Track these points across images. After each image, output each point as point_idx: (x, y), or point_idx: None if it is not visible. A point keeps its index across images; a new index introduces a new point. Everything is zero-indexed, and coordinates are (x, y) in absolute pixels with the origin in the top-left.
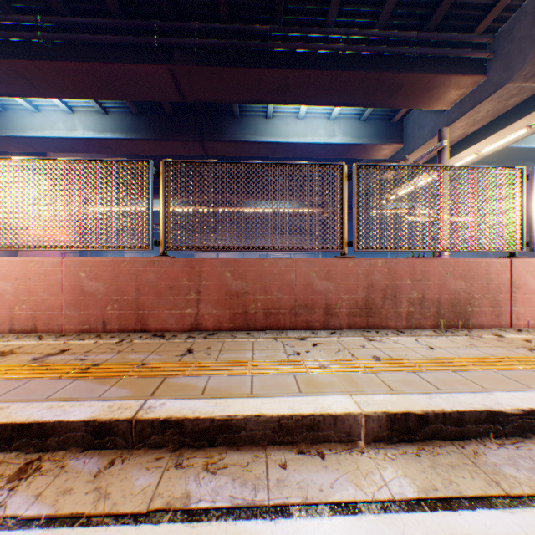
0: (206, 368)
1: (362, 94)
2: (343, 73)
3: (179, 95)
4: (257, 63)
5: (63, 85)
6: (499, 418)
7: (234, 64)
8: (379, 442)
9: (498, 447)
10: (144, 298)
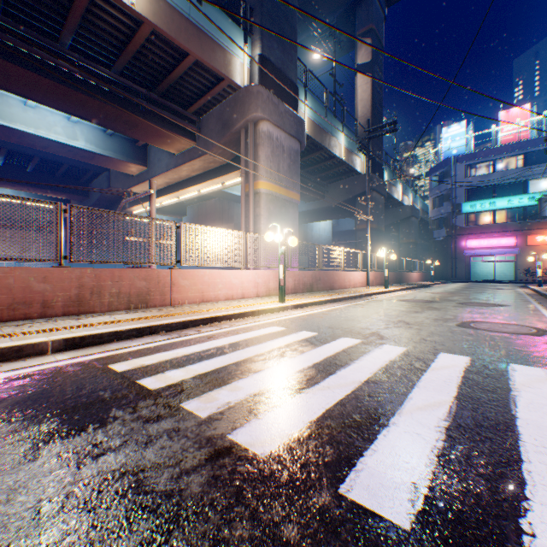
0: None
1: (103, 117)
2: (81, 94)
3: None
4: None
5: None
6: (120, 333)
7: None
8: (61, 351)
9: (117, 343)
10: None
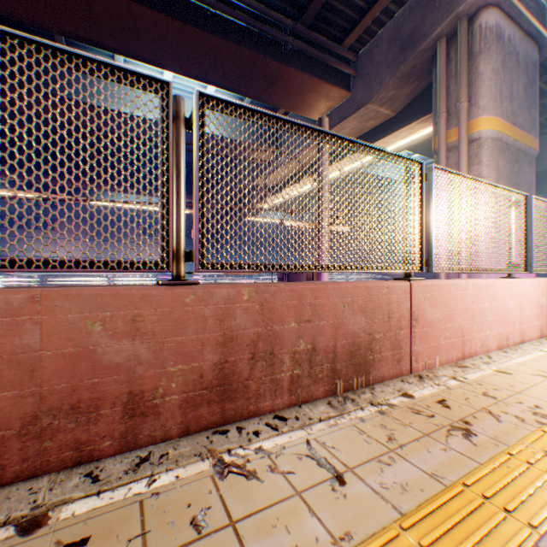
0: None
1: (236, 75)
2: (213, 37)
3: None
4: None
5: None
6: None
7: None
8: None
9: None
10: None
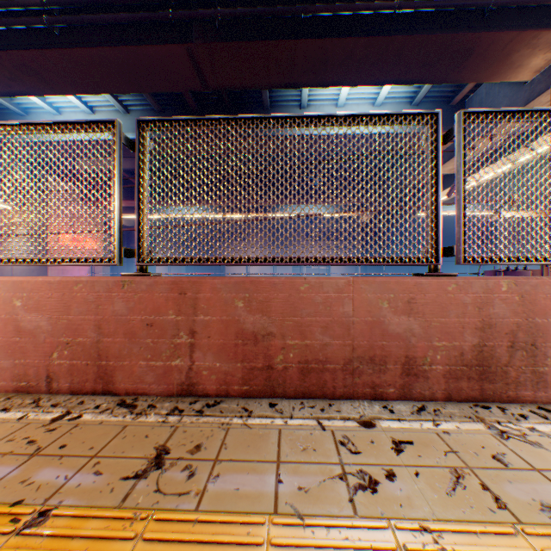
0: None
1: (419, 65)
2: (396, 38)
3: (200, 82)
4: (289, 34)
5: (75, 78)
6: None
7: (262, 37)
8: None
9: None
10: (107, 341)
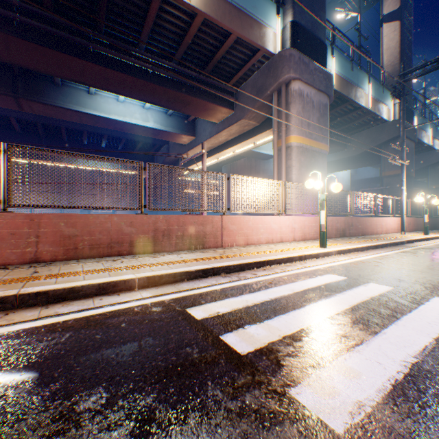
0: (53, 276)
1: (166, 100)
2: (152, 84)
3: None
4: (81, 55)
5: None
6: (189, 273)
7: (59, 49)
8: (144, 288)
9: (187, 282)
10: None
